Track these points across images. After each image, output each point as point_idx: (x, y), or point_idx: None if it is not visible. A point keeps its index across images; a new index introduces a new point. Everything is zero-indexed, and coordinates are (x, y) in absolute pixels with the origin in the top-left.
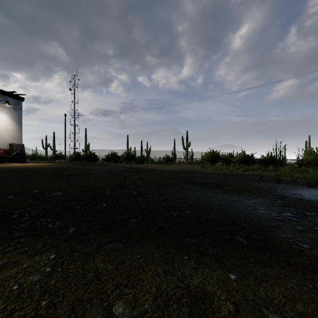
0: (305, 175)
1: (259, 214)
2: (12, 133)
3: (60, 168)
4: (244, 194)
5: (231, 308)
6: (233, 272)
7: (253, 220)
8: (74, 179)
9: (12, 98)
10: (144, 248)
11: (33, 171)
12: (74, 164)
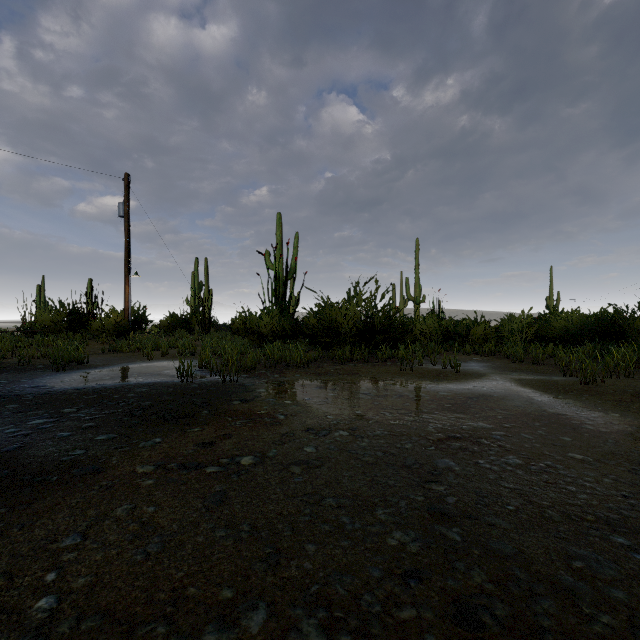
0: (45, 350)
1: None
2: None
3: None
4: None
5: None
6: None
7: None
8: None
9: None
10: None
11: None
12: None
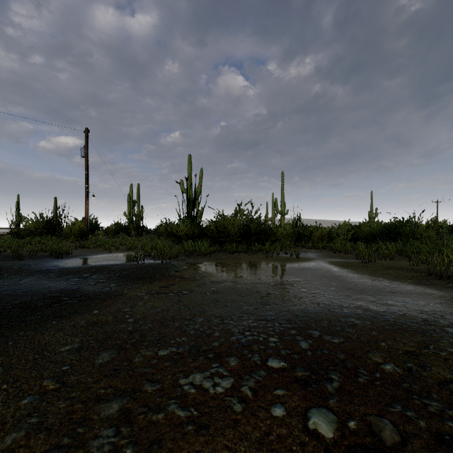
0: (40, 247)
1: (54, 286)
2: None
3: None
4: (2, 277)
5: (112, 317)
6: (93, 311)
7: (57, 290)
8: None
9: None
10: (1, 340)
11: None
12: None
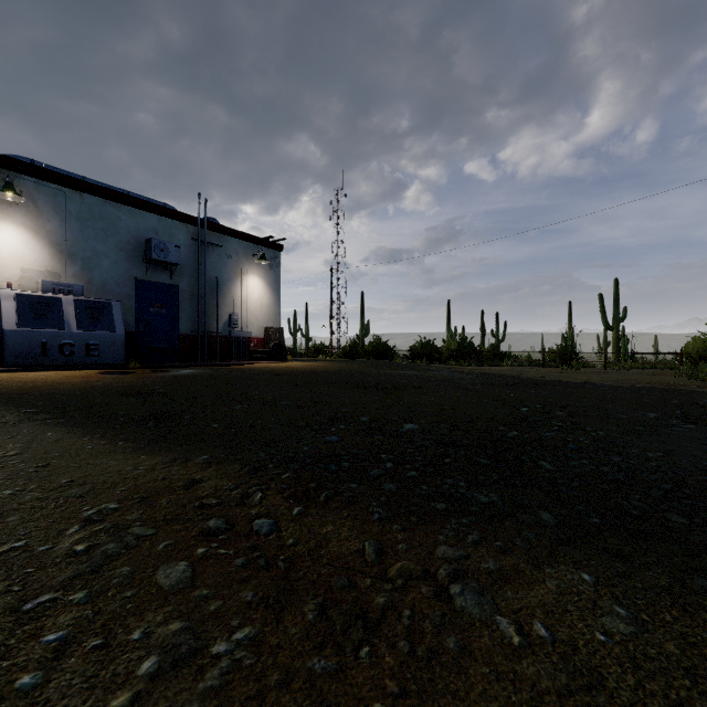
0: None
1: None
2: (268, 309)
3: (350, 373)
4: None
5: None
6: None
7: None
8: (398, 396)
9: (267, 249)
10: None
11: (313, 378)
12: (363, 364)
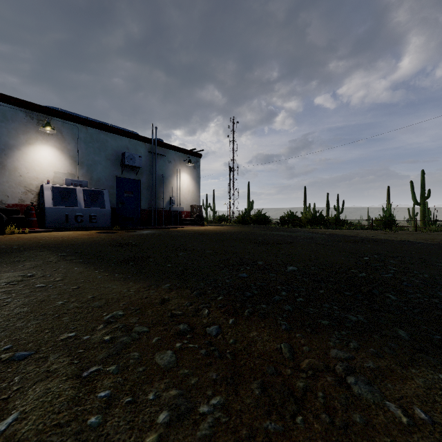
0: None
1: None
2: (192, 194)
3: (245, 233)
4: None
5: None
6: None
7: None
8: (279, 248)
9: (192, 156)
10: None
11: (222, 236)
12: (252, 228)
